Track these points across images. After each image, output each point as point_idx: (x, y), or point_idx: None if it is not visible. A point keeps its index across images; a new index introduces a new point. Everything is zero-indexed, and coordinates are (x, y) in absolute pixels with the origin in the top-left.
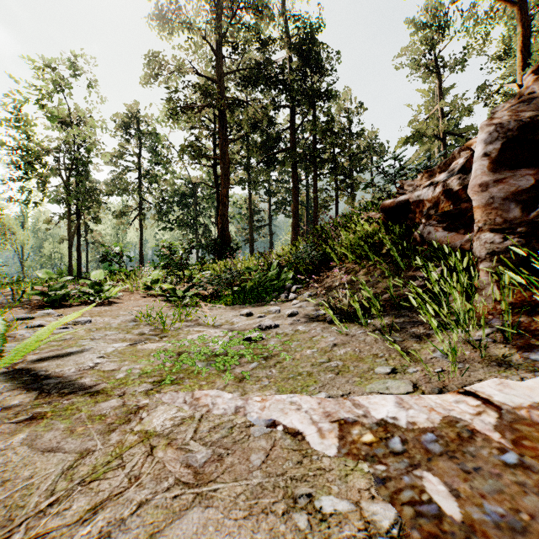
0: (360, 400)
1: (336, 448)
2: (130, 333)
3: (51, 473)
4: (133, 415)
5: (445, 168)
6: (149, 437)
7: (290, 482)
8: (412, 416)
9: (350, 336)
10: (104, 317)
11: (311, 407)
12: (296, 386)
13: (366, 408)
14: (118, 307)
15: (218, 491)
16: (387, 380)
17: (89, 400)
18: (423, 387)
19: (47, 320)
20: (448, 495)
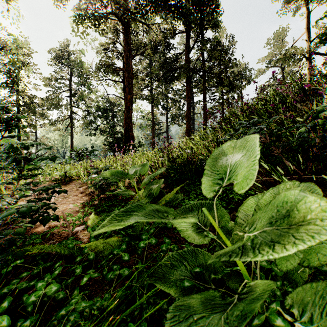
0: None
1: None
2: None
3: None
4: None
5: None
6: None
7: None
8: None
9: None
10: None
11: None
12: None
13: None
14: None
15: None
16: None
17: None
18: None
19: None
20: None
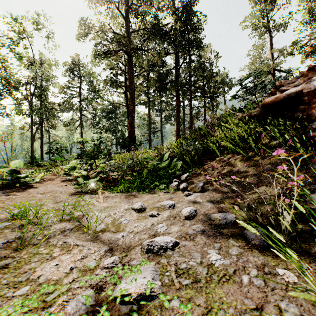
0: None
1: None
2: None
3: None
4: None
5: None
6: None
7: None
8: None
9: None
10: None
11: None
12: None
13: None
14: (25, 194)
15: None
16: None
17: None
18: None
19: None
20: None
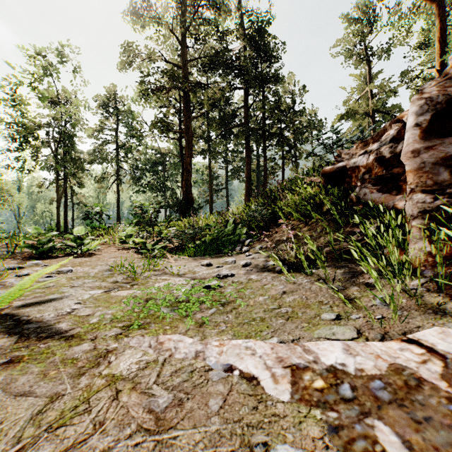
0: (309, 346)
1: (289, 394)
2: (106, 281)
3: (21, 418)
4: (102, 359)
5: (378, 139)
6: (115, 381)
7: (246, 428)
8: (359, 363)
9: (297, 284)
10: (84, 266)
11: (264, 352)
12: (251, 331)
13: (316, 354)
14: (96, 258)
15: (178, 438)
16: (333, 326)
17: (64, 344)
18: (366, 333)
19: (34, 270)
20: (401, 446)
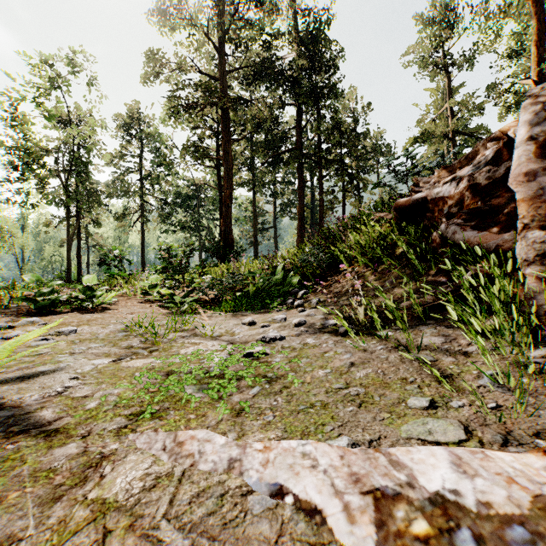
0: (398, 454)
1: (374, 543)
2: (117, 345)
3: None
4: (92, 470)
5: (467, 163)
6: (106, 511)
7: None
8: (482, 491)
9: (369, 353)
10: (93, 325)
11: (331, 463)
12: (309, 423)
13: (410, 471)
14: (110, 314)
15: None
16: (427, 419)
17: (42, 444)
18: (478, 433)
19: (28, 330)
20: None
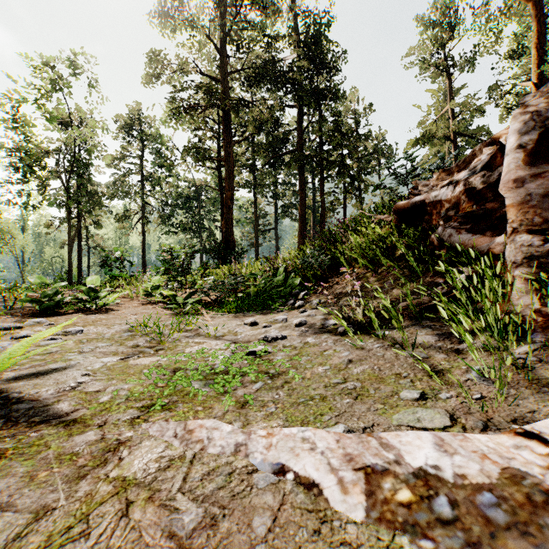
0: (388, 438)
1: (363, 509)
2: (124, 345)
3: None
4: (111, 454)
5: (465, 167)
6: (127, 487)
7: None
8: (459, 465)
9: (367, 350)
10: (98, 326)
11: (327, 446)
12: (308, 414)
13: (398, 451)
14: (114, 315)
15: None
16: (417, 408)
17: (62, 432)
18: (462, 420)
19: (36, 330)
20: None
